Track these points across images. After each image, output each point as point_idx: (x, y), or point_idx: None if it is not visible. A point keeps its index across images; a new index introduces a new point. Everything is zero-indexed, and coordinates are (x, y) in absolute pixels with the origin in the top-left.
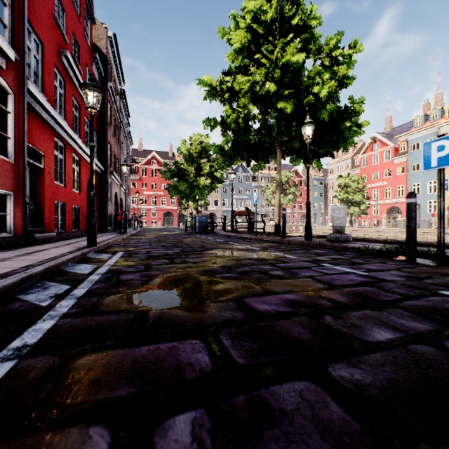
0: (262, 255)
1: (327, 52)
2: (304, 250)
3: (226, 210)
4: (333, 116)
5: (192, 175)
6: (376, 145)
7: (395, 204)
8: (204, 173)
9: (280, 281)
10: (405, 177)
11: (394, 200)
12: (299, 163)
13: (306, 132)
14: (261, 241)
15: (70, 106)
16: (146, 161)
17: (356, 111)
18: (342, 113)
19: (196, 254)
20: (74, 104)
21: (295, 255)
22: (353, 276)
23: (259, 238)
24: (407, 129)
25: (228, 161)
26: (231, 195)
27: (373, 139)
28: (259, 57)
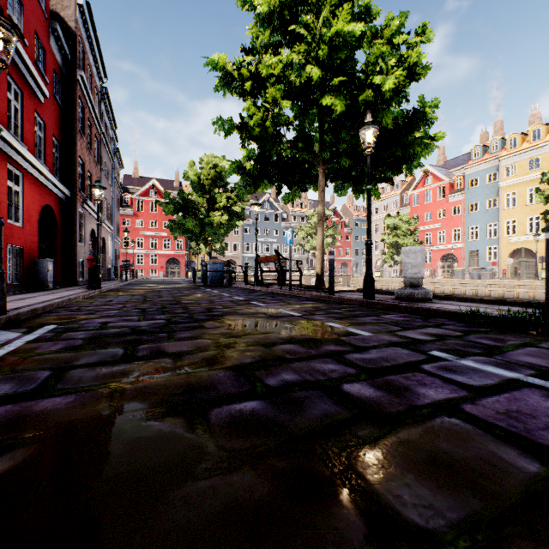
0: (309, 328)
1: (387, 36)
2: (372, 315)
3: (249, 256)
4: (398, 123)
5: (204, 211)
6: (428, 180)
7: (451, 250)
8: (219, 207)
9: (394, 439)
10: (461, 218)
11: (449, 246)
12: (347, 192)
13: (366, 137)
14: (298, 299)
15: (2, 89)
16: (143, 191)
17: (427, 119)
18: (410, 119)
19: (190, 328)
20: (11, 88)
21: (366, 329)
22: (545, 400)
23: (295, 295)
24: (463, 162)
25: (250, 185)
26: (255, 234)
27: (425, 172)
28: (295, 29)
